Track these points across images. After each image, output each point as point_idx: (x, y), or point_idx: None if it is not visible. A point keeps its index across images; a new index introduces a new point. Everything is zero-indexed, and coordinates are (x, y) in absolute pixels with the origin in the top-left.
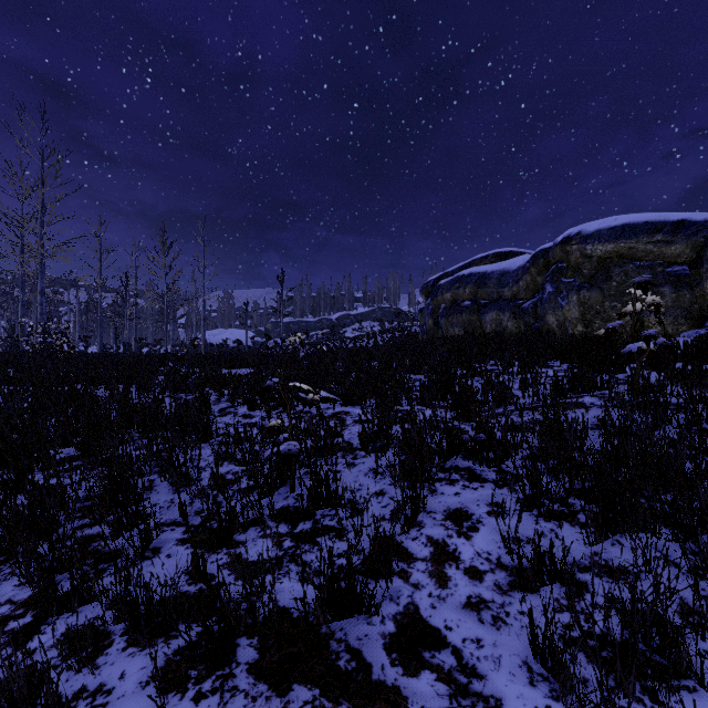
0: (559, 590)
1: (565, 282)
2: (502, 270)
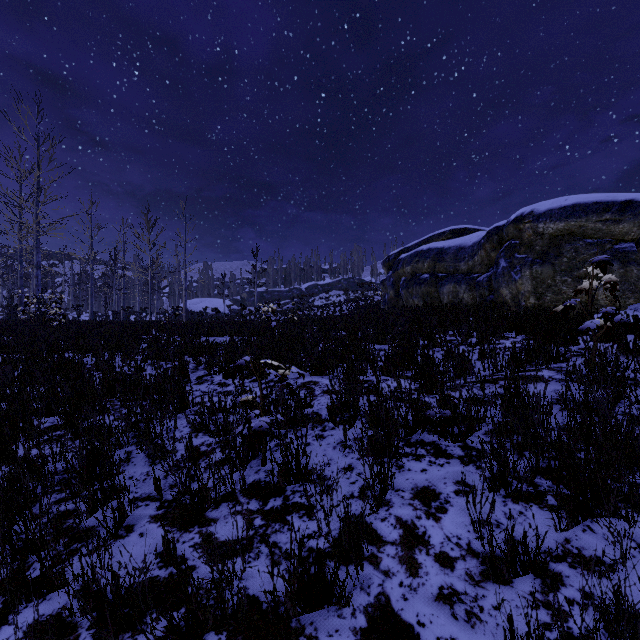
0: (533, 582)
1: (519, 258)
2: (459, 246)
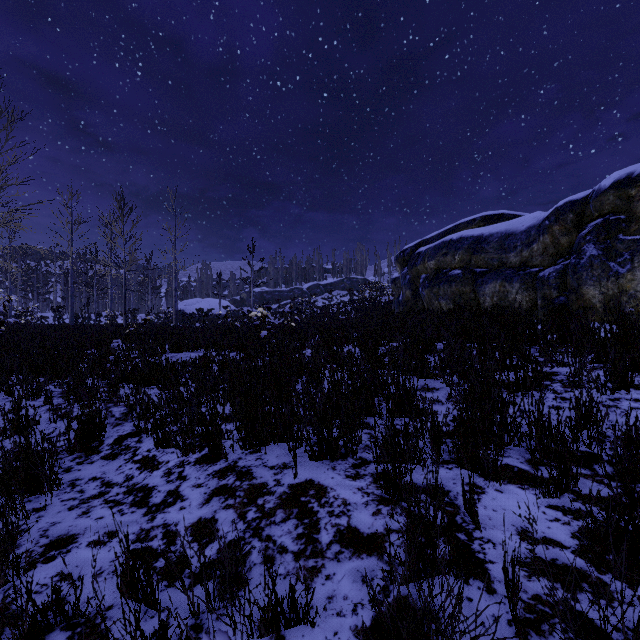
0: None
1: (627, 240)
2: (505, 232)
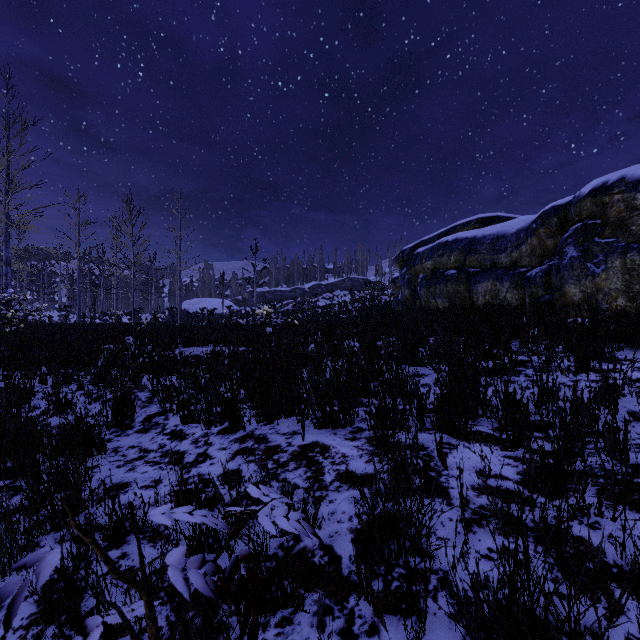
0: None
1: (602, 243)
2: (496, 234)
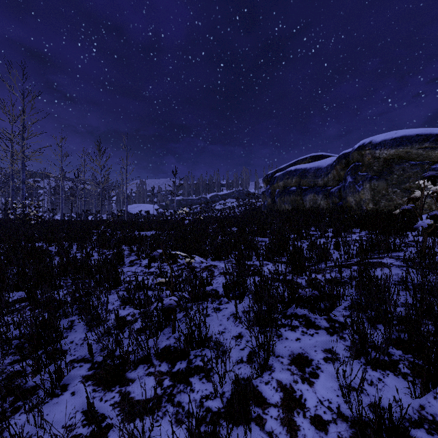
0: None
1: (361, 175)
2: (317, 167)
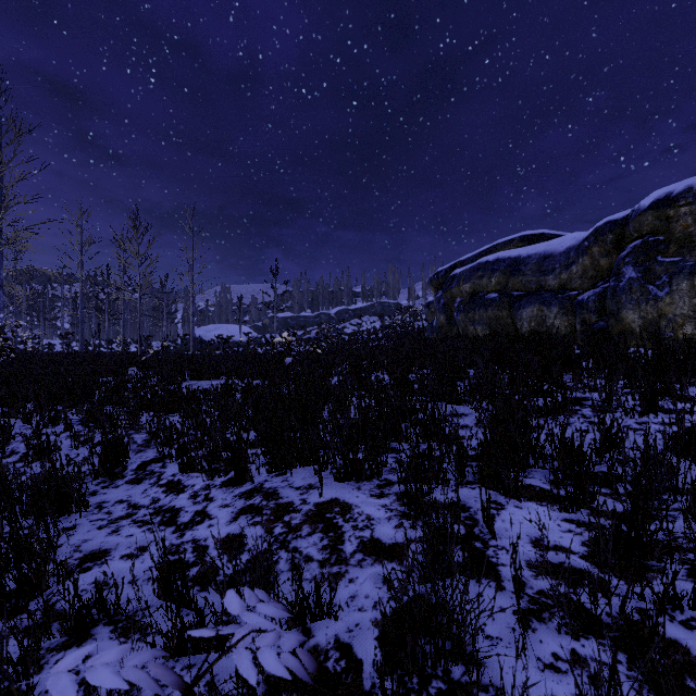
0: None
1: (665, 262)
2: (543, 253)
